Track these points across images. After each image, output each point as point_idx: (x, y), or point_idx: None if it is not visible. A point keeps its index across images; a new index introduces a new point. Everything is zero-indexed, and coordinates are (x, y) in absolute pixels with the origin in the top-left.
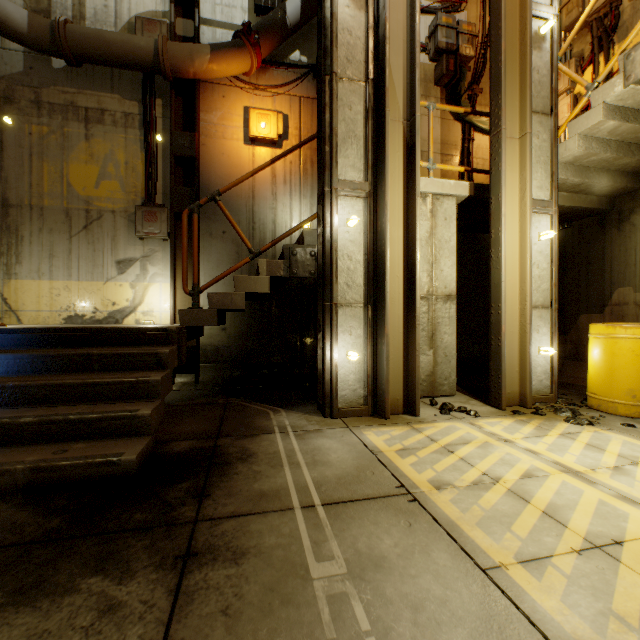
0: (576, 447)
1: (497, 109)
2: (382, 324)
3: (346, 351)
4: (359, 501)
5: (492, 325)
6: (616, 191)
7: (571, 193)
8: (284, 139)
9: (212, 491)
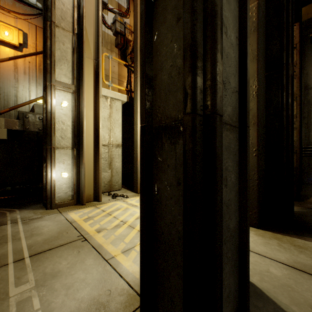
0: None
1: (136, 67)
2: (82, 158)
3: (61, 172)
4: (54, 248)
5: (135, 158)
6: None
7: None
8: (24, 47)
9: None
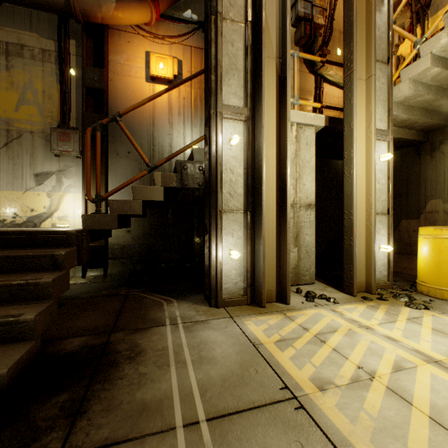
0: (426, 332)
1: (349, 54)
2: (259, 227)
3: (229, 250)
4: (245, 412)
5: (345, 228)
6: (430, 127)
7: (398, 127)
8: (179, 79)
9: (90, 405)
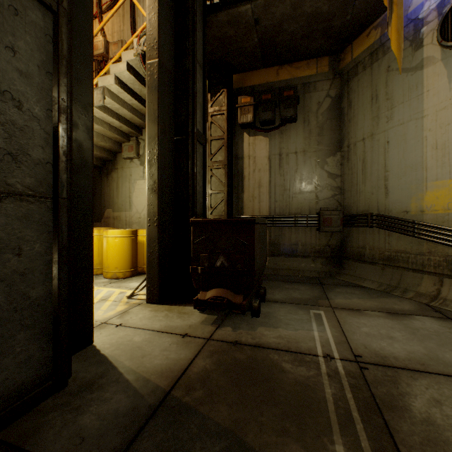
0: None
1: None
2: None
3: None
4: None
5: None
6: (104, 158)
7: None
8: None
9: None
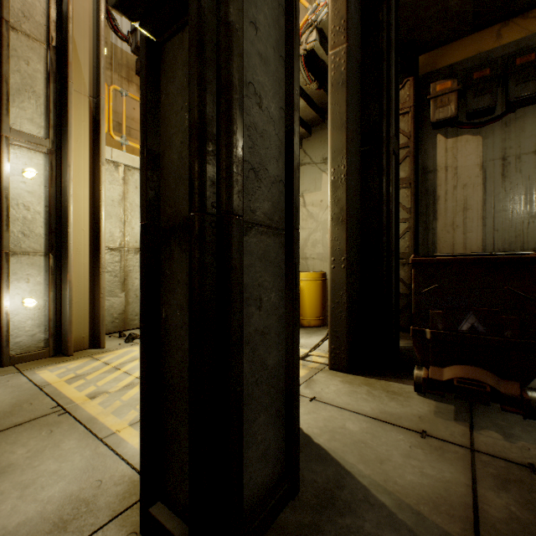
0: None
1: None
2: (66, 272)
3: (22, 298)
4: (3, 431)
5: None
6: None
7: None
8: None
9: None
